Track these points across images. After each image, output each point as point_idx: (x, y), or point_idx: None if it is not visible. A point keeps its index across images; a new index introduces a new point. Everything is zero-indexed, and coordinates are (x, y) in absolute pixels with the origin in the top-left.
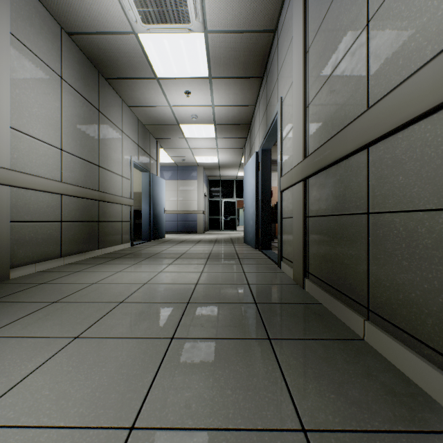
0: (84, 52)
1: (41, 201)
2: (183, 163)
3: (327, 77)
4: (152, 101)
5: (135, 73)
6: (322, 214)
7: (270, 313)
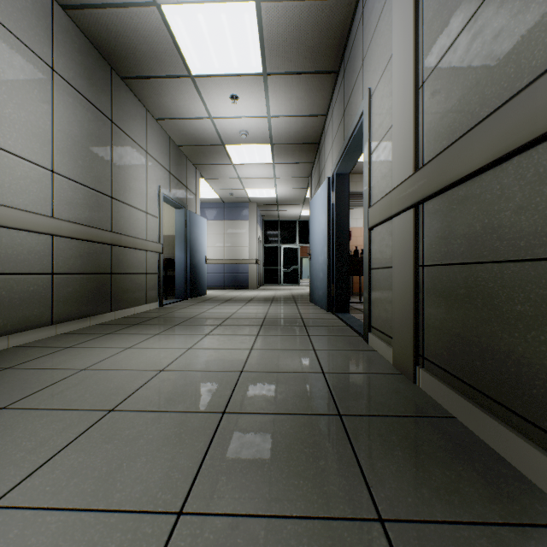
0: (89, 36)
1: (18, 243)
2: (231, 198)
3: (469, 18)
4: (187, 111)
5: (161, 69)
6: (457, 260)
7: (370, 440)
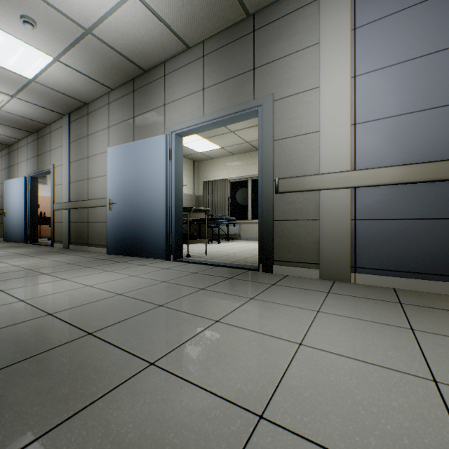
0: None
1: None
2: None
3: (78, 180)
4: None
5: None
6: (77, 222)
7: (60, 252)
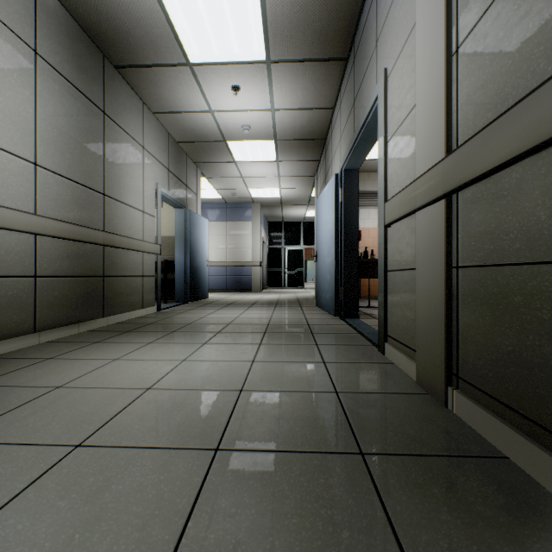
0: (77, 19)
1: None
2: (234, 198)
3: None
4: (186, 104)
5: (157, 56)
6: (508, 260)
7: (406, 495)
